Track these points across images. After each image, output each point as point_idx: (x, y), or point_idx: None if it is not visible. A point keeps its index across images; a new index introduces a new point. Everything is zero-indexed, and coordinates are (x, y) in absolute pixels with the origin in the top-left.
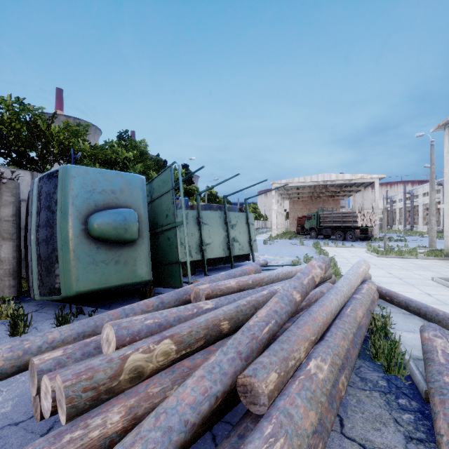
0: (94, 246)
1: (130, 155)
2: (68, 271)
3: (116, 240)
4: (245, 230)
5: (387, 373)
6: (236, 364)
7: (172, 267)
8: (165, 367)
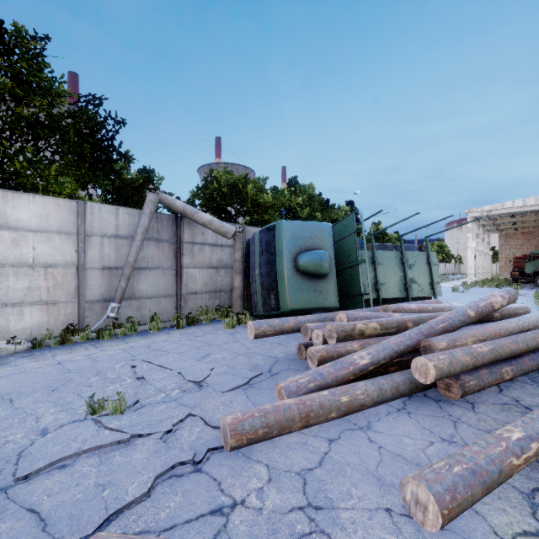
0: (300, 278)
1: (300, 200)
2: (285, 294)
3: (315, 274)
4: (426, 271)
5: None
6: (419, 336)
7: (354, 299)
8: (374, 336)
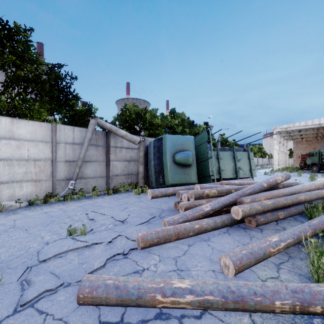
0: (176, 167)
1: (176, 122)
2: (168, 175)
3: (184, 164)
4: (247, 163)
5: (310, 220)
6: (237, 196)
7: (206, 178)
8: (214, 197)
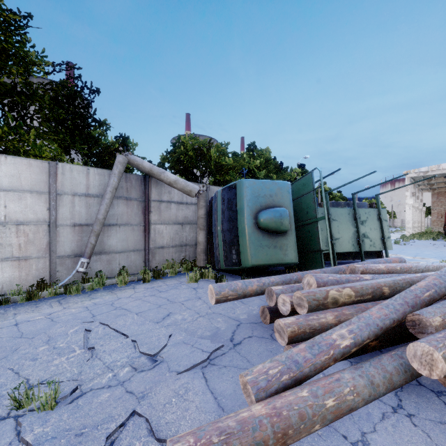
0: (261, 234)
1: (258, 163)
2: (246, 250)
3: (275, 230)
4: (377, 226)
5: None
6: (405, 308)
7: (312, 255)
8: (348, 304)
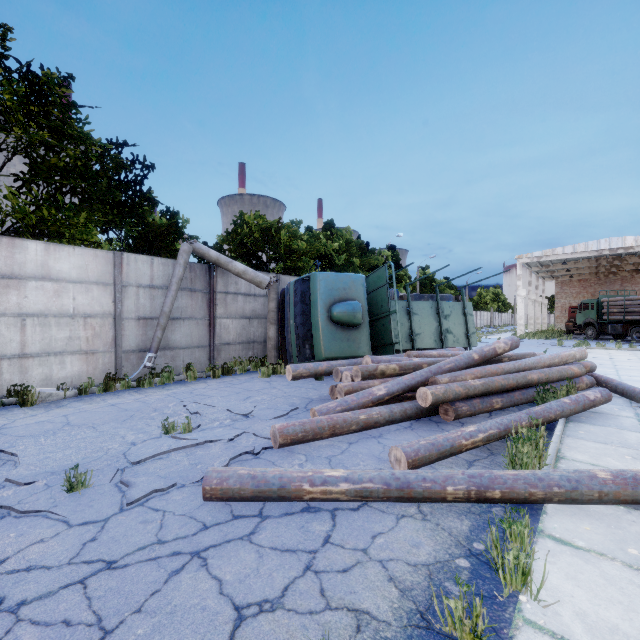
0: (334, 328)
1: (336, 245)
2: (320, 343)
3: (348, 324)
4: (462, 321)
5: None
6: (428, 374)
7: (386, 348)
8: (394, 376)
